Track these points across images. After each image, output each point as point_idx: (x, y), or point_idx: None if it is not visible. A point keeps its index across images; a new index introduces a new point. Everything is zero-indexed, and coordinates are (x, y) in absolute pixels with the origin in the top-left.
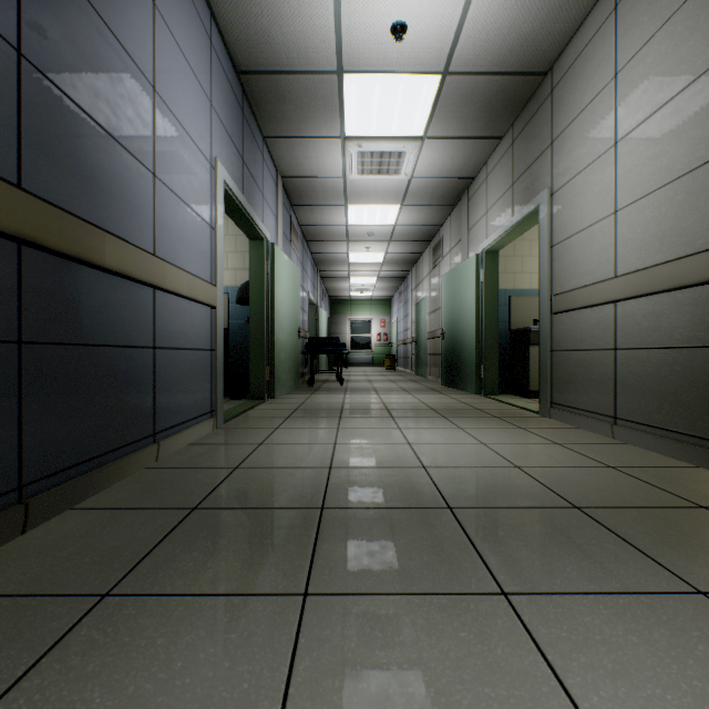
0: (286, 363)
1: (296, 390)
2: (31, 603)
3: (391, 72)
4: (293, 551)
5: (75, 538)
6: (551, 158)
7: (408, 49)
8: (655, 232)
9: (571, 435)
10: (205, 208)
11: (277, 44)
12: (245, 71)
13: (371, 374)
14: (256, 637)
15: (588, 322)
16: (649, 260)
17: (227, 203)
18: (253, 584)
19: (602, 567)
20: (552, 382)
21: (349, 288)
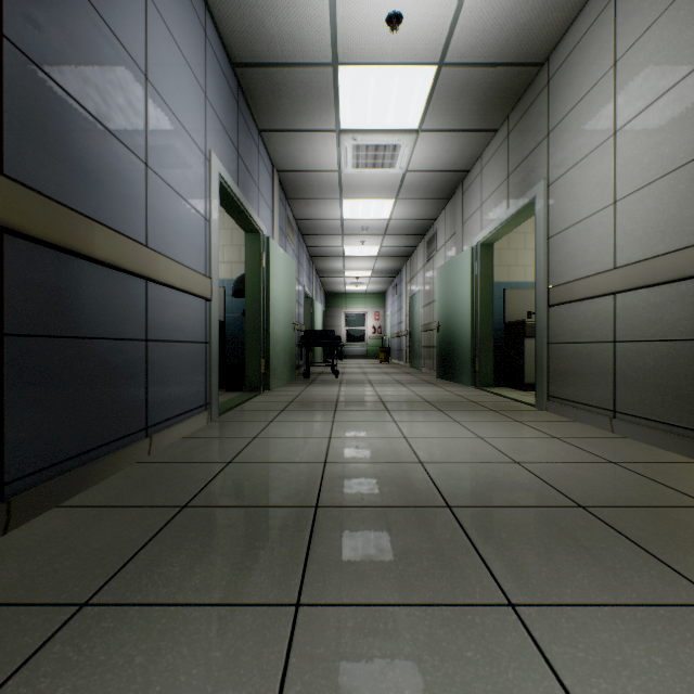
0: (281, 356)
1: (291, 382)
2: (4, 613)
3: (386, 64)
4: (285, 554)
5: (58, 539)
6: (547, 150)
7: (403, 40)
8: (656, 222)
9: (569, 429)
10: (199, 200)
11: (272, 36)
12: (240, 63)
13: (366, 367)
14: (243, 656)
15: (586, 315)
16: (651, 251)
17: (222, 195)
18: (241, 592)
19: (614, 575)
20: (548, 375)
21: (344, 282)
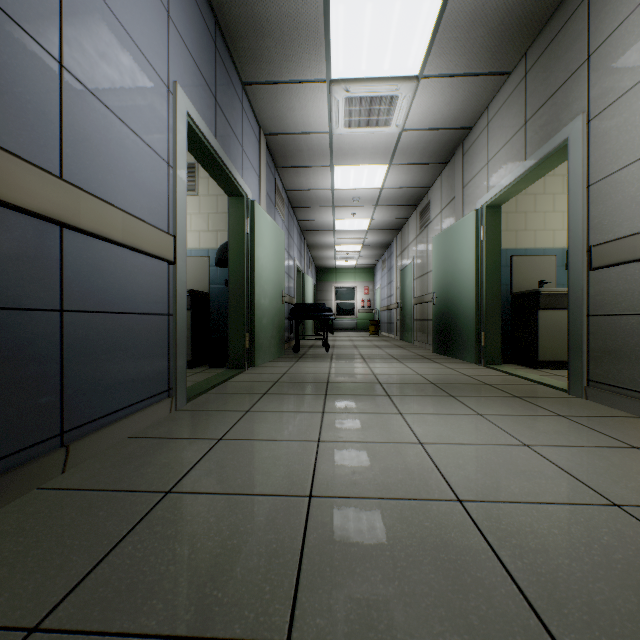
0: (269, 329)
1: (280, 357)
2: None
3: None
4: None
5: None
6: (587, 77)
7: None
8: None
9: None
10: (158, 139)
11: None
12: None
13: (356, 340)
14: None
15: None
16: None
17: (196, 146)
18: None
19: None
20: (589, 355)
21: (334, 256)
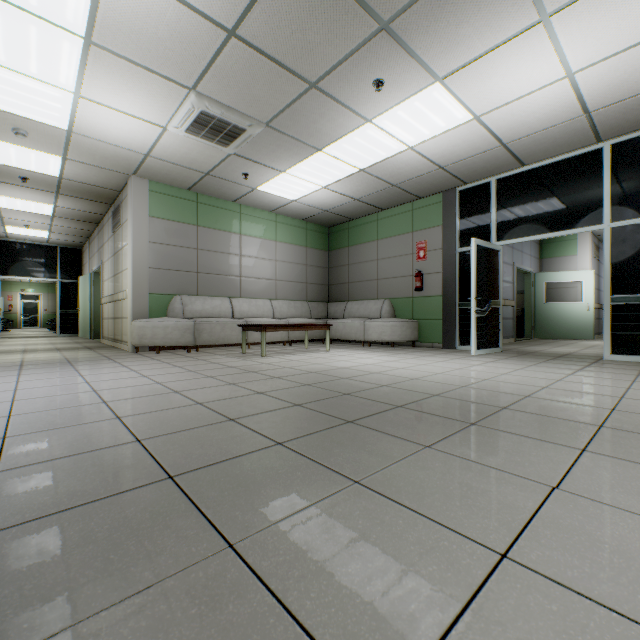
0: None
1: None
2: None
3: None
4: None
5: None
6: None
7: None
8: None
9: None
10: None
11: None
12: None
13: None
14: None
15: None
16: None
17: None
18: None
19: None
20: None
21: None
